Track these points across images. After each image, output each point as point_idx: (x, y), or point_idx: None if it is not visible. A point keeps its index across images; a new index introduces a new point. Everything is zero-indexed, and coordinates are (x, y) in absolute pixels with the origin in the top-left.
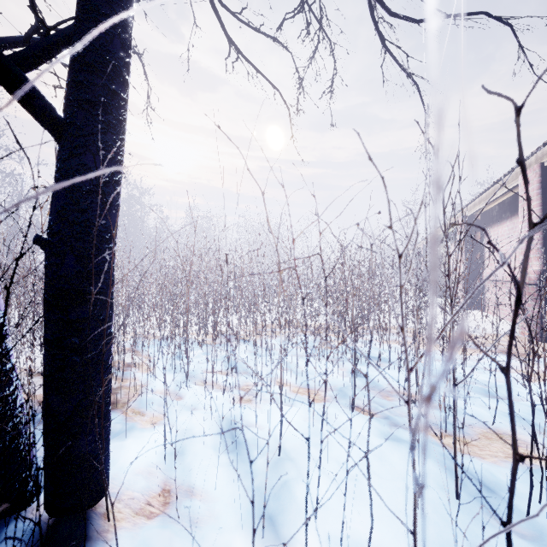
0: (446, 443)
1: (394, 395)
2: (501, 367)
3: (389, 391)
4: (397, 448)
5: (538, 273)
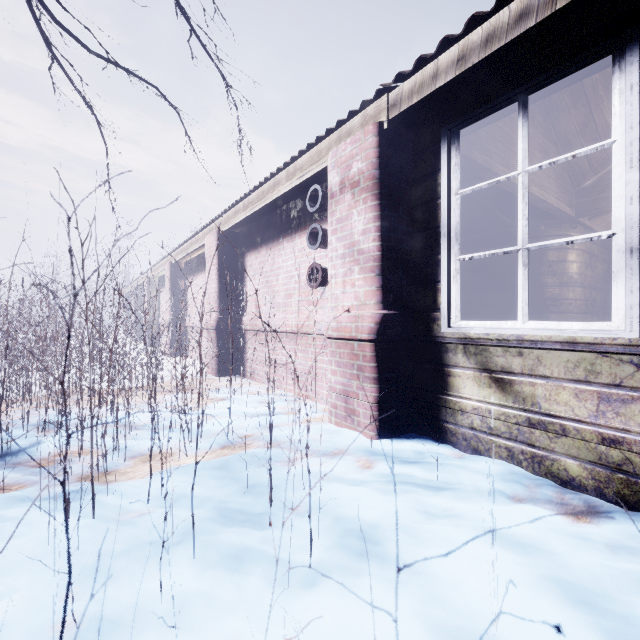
0: (104, 480)
1: (57, 458)
2: (61, 383)
3: (51, 457)
4: (41, 505)
5: (216, 320)
